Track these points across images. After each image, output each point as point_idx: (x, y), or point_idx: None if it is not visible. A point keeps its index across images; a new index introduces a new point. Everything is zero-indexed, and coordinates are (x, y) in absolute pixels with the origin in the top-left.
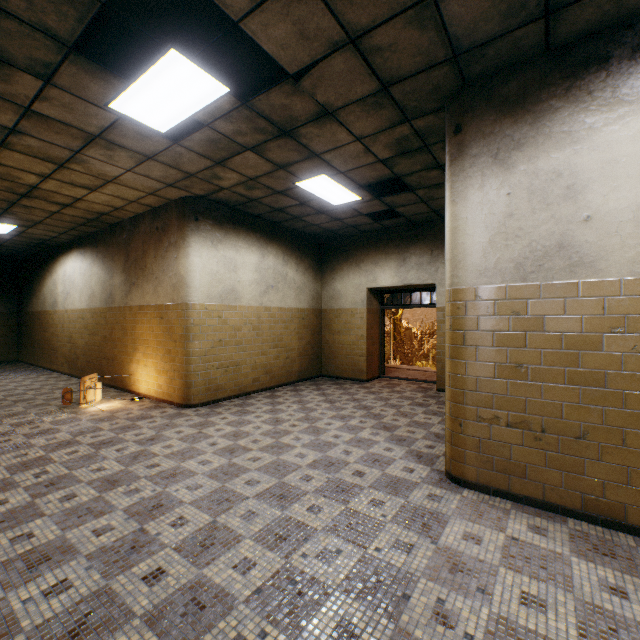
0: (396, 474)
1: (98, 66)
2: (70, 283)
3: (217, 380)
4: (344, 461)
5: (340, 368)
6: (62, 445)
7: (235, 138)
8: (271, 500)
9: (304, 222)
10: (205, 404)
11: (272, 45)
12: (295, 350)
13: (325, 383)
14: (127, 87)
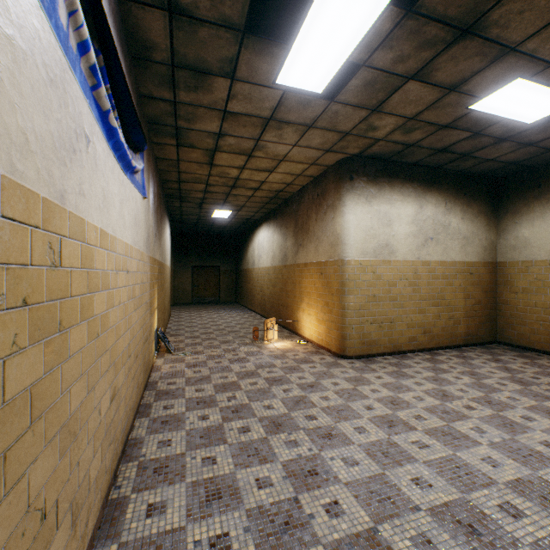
0: None
1: (264, 41)
2: (261, 248)
3: (370, 335)
4: None
5: (527, 336)
6: (248, 374)
7: (394, 69)
8: (454, 529)
9: (474, 159)
10: (359, 357)
11: None
12: (459, 309)
13: (504, 353)
14: (287, 53)
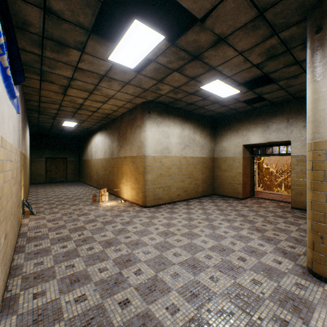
0: (268, 263)
1: (102, 38)
2: (97, 147)
3: (159, 194)
4: (231, 249)
5: (225, 191)
6: (90, 221)
7: (167, 65)
8: (187, 268)
9: (205, 109)
10: (153, 206)
11: (188, 2)
12: (199, 180)
13: (217, 199)
14: (115, 47)
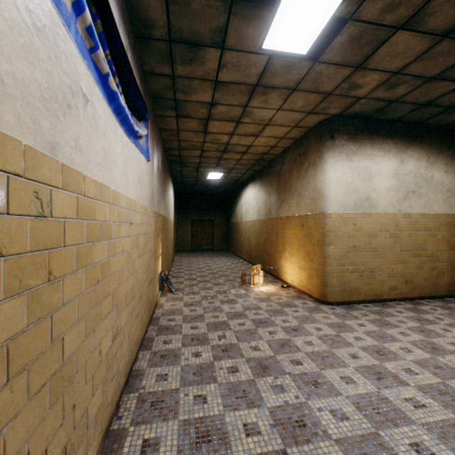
0: None
1: (251, 5)
2: (248, 204)
3: (351, 283)
4: None
5: None
6: (236, 315)
7: (382, 20)
8: None
9: None
10: (339, 303)
11: None
12: (443, 261)
13: None
14: (274, 15)
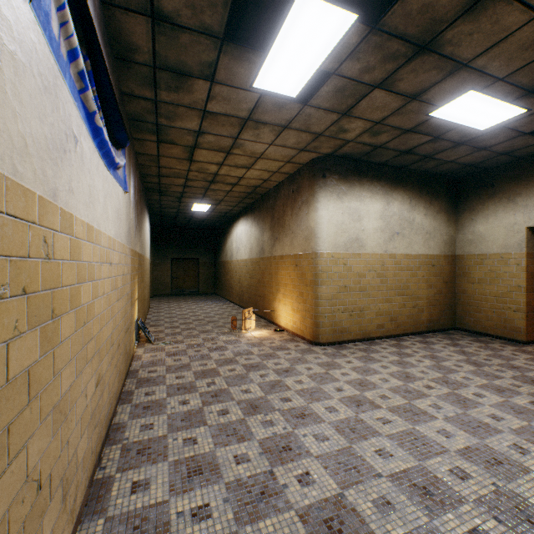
0: None
1: (242, 48)
2: (239, 241)
3: (342, 323)
4: (518, 463)
5: (482, 323)
6: (226, 362)
7: (361, 78)
8: (410, 491)
9: (435, 161)
10: (331, 344)
11: None
12: (423, 299)
13: (462, 338)
14: (264, 60)
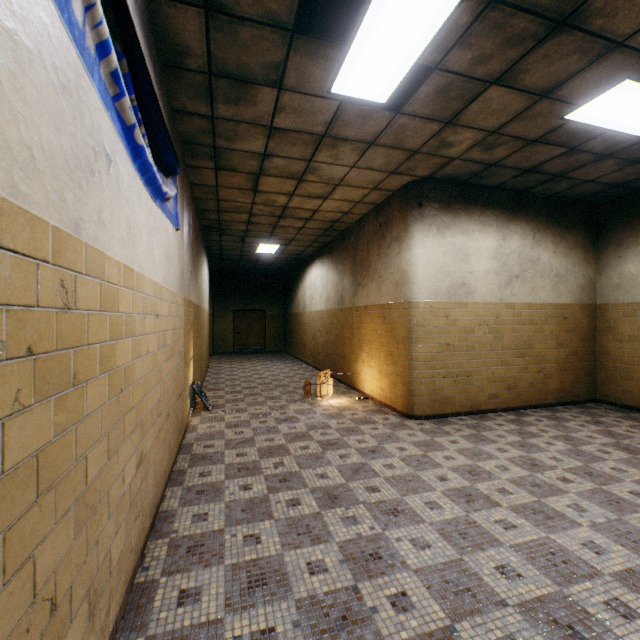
0: None
1: (316, 41)
2: (313, 289)
3: (443, 391)
4: None
5: (634, 394)
6: (298, 437)
7: (472, 72)
8: (550, 631)
9: (569, 180)
10: (429, 417)
11: None
12: (551, 361)
13: (606, 414)
14: (345, 55)
